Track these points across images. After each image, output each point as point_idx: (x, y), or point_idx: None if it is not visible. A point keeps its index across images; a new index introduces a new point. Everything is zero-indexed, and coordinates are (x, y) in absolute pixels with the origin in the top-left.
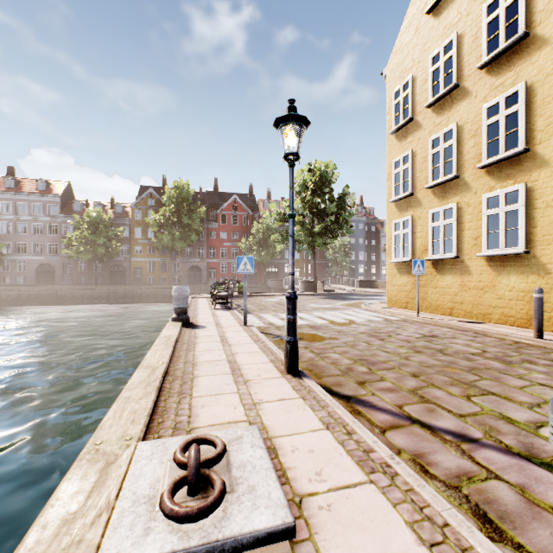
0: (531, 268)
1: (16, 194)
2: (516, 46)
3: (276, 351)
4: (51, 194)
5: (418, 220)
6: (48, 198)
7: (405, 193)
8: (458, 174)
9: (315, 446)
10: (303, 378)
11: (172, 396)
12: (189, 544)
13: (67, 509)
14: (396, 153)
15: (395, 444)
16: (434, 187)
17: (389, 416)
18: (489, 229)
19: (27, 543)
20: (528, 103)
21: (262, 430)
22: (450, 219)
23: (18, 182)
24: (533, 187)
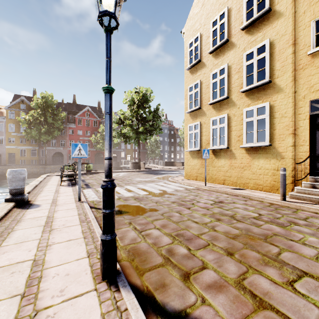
0: (272, 155)
1: None
2: (263, 17)
3: (99, 235)
4: None
5: (204, 124)
6: None
7: (196, 107)
8: (228, 95)
9: None
10: (121, 288)
11: None
12: None
13: None
14: (190, 82)
15: None
16: (213, 103)
17: None
18: (247, 130)
19: None
20: (270, 52)
21: None
22: (223, 124)
23: None
24: (274, 105)
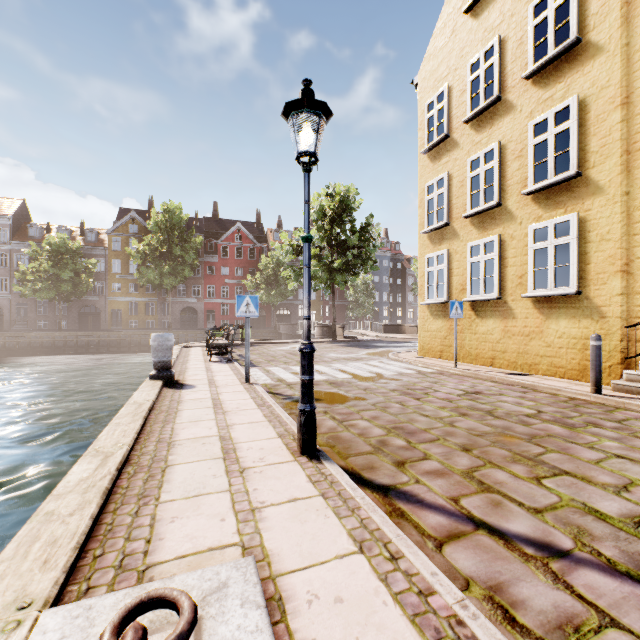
0: (584, 311)
1: None
2: (566, 53)
3: (287, 420)
4: None
5: (455, 255)
6: None
7: (440, 222)
8: (500, 201)
9: (345, 588)
10: (323, 461)
11: (127, 502)
12: None
13: None
14: (429, 176)
15: (459, 569)
16: (473, 216)
17: (443, 517)
18: (536, 265)
19: None
20: (580, 120)
21: (261, 562)
22: (492, 254)
23: None
24: (586, 218)
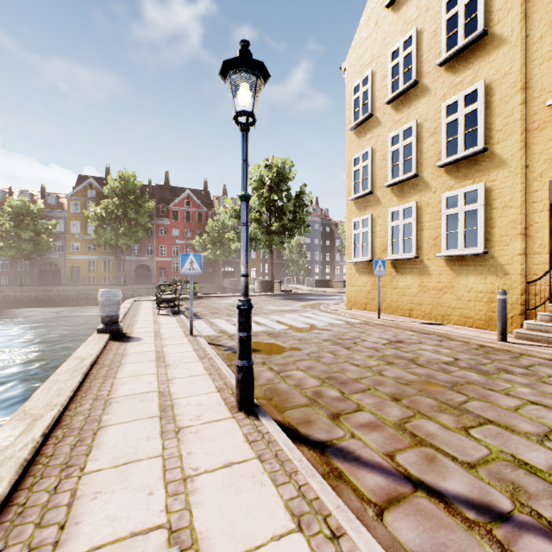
0: (490, 268)
1: None
2: (474, 44)
3: (226, 372)
4: None
5: (378, 219)
6: None
7: (365, 191)
8: (417, 172)
9: None
10: (260, 417)
11: (48, 474)
12: None
13: None
14: (355, 150)
15: (403, 543)
16: (393, 185)
17: (381, 476)
18: (448, 229)
19: None
20: (486, 102)
21: (189, 550)
22: (410, 219)
23: None
24: (491, 187)
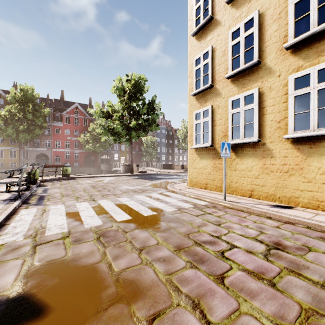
0: None
1: None
2: None
3: None
4: None
5: (217, 109)
6: None
7: (205, 85)
8: (259, 60)
9: None
10: None
11: None
12: None
13: None
14: (196, 52)
15: None
16: (233, 76)
17: None
18: (296, 110)
19: None
20: None
21: None
22: (251, 104)
23: None
24: None
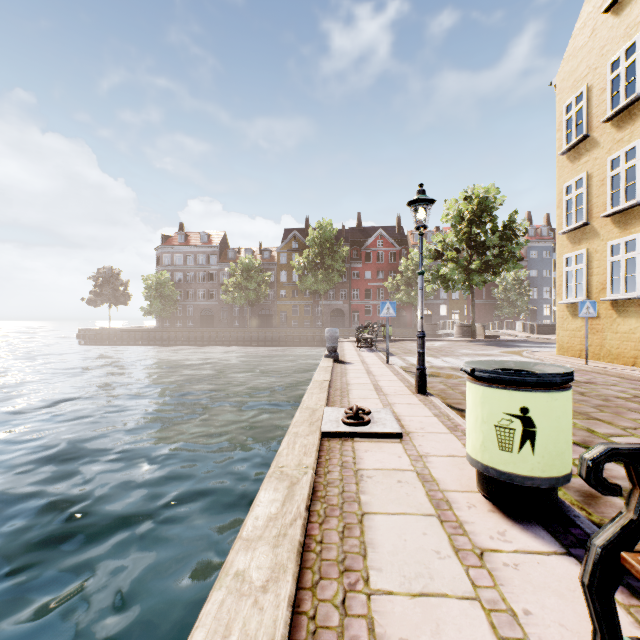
0: None
1: (186, 247)
2: None
3: (412, 381)
4: (211, 245)
5: (594, 254)
6: (209, 248)
7: (578, 222)
8: None
9: (424, 421)
10: (429, 395)
11: (336, 396)
12: (356, 430)
13: (304, 418)
14: (567, 176)
15: None
16: (613, 214)
17: None
18: None
19: (294, 422)
20: None
21: (393, 413)
22: (633, 253)
23: (187, 237)
24: None
